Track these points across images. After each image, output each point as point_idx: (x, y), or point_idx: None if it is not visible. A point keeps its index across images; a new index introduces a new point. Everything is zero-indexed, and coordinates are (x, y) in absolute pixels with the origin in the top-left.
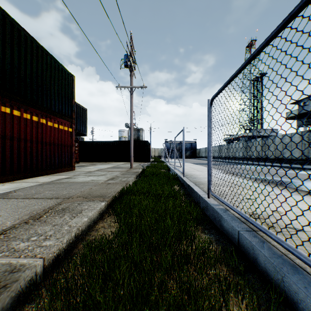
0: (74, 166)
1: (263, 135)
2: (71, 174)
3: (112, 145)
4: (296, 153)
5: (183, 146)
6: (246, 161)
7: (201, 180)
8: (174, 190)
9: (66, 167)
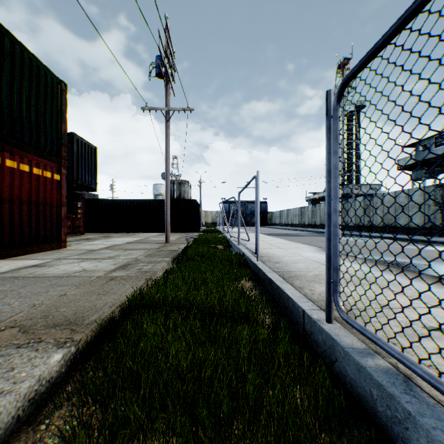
0: (66, 241)
1: (360, 194)
2: (53, 256)
3: (139, 205)
4: (416, 219)
5: (257, 206)
6: None
7: (291, 268)
8: (244, 294)
9: (49, 244)
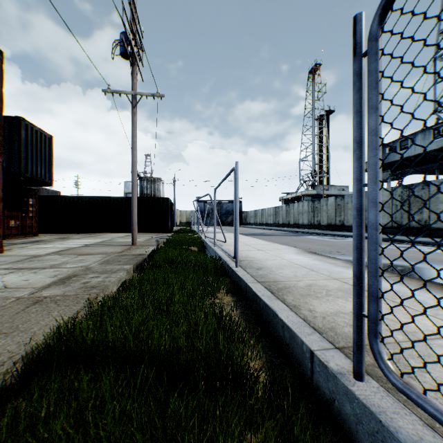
0: (2, 245)
1: (330, 194)
2: None
3: (105, 203)
4: (385, 219)
5: (236, 202)
6: (313, 230)
7: (277, 276)
8: (223, 321)
9: None
